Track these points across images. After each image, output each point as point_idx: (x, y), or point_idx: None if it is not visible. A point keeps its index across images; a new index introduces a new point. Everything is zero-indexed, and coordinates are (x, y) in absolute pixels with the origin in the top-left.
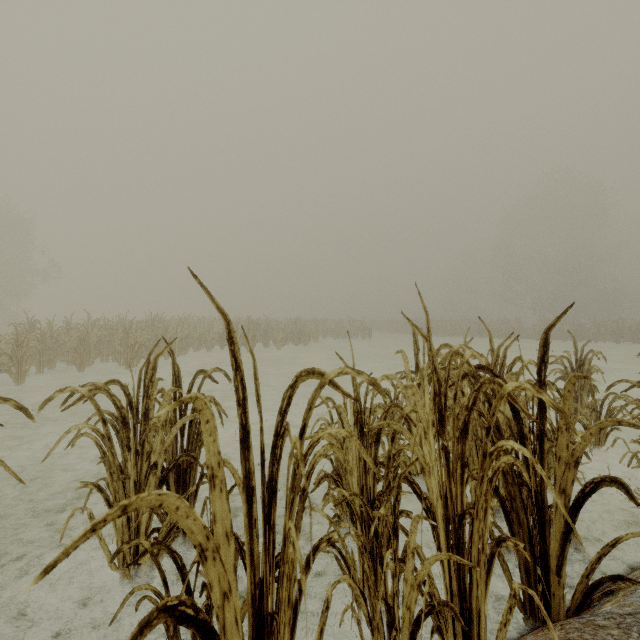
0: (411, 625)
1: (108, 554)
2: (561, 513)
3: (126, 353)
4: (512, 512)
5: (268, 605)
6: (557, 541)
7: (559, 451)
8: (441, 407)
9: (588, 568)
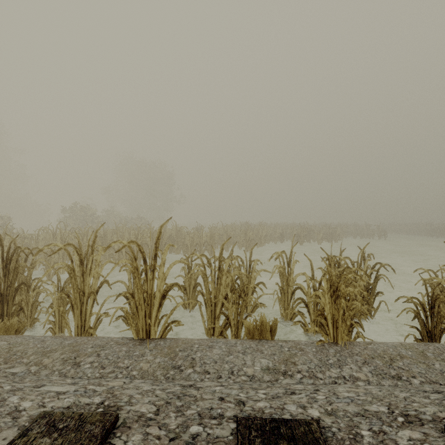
0: None
1: None
2: None
3: (245, 243)
4: None
5: None
6: None
7: None
8: None
9: None
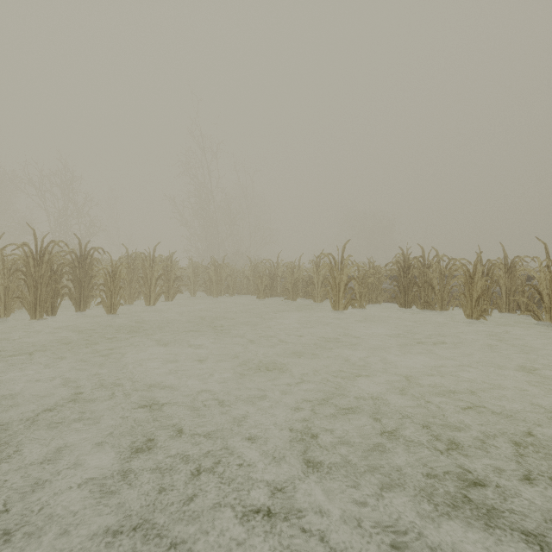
0: None
1: None
2: None
3: None
4: None
5: None
6: None
7: None
8: None
9: None
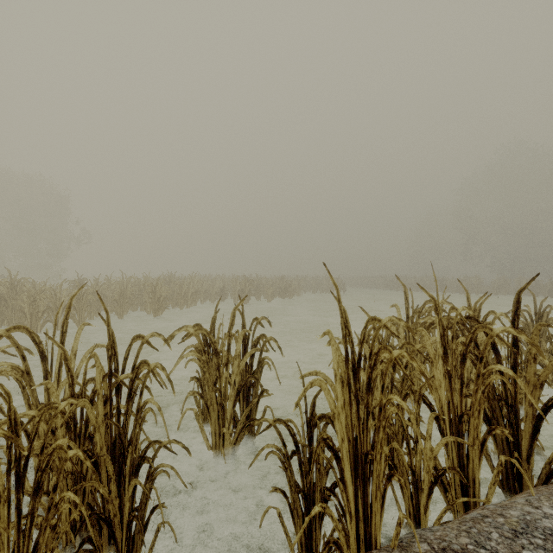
0: (429, 483)
1: (206, 440)
2: (530, 420)
3: (154, 304)
4: (493, 419)
5: (362, 449)
6: (527, 439)
7: (528, 377)
8: (445, 344)
9: (550, 458)
